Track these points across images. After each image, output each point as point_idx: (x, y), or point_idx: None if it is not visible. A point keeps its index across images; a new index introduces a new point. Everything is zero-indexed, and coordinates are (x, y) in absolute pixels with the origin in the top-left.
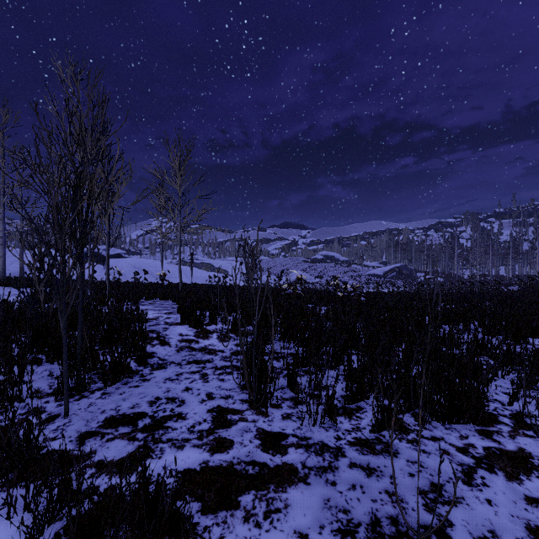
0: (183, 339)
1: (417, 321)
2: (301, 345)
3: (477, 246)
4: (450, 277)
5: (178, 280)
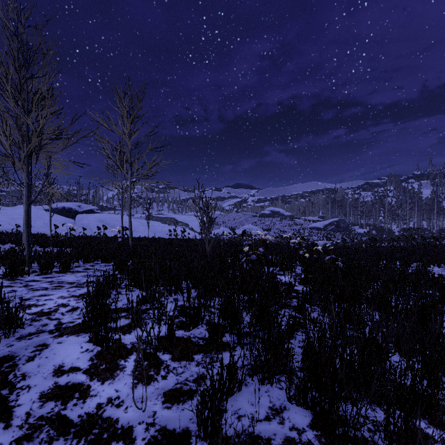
0: (54, 389)
1: None
2: (302, 403)
3: (407, 202)
4: (381, 230)
5: (141, 234)
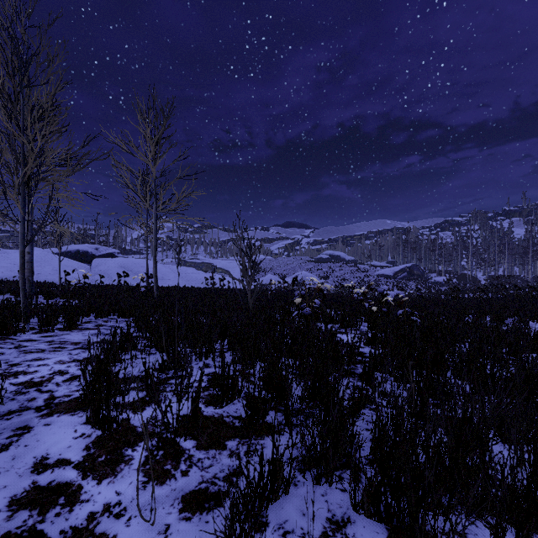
0: (30, 492)
1: None
2: (373, 513)
3: (495, 244)
4: (463, 278)
5: (171, 283)
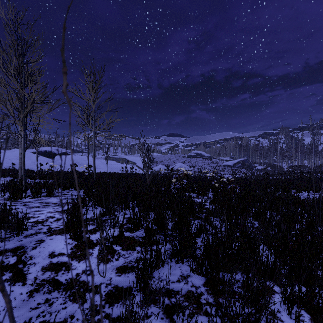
0: (50, 265)
1: (307, 221)
2: (200, 273)
3: (292, 147)
4: (274, 167)
5: (101, 170)
